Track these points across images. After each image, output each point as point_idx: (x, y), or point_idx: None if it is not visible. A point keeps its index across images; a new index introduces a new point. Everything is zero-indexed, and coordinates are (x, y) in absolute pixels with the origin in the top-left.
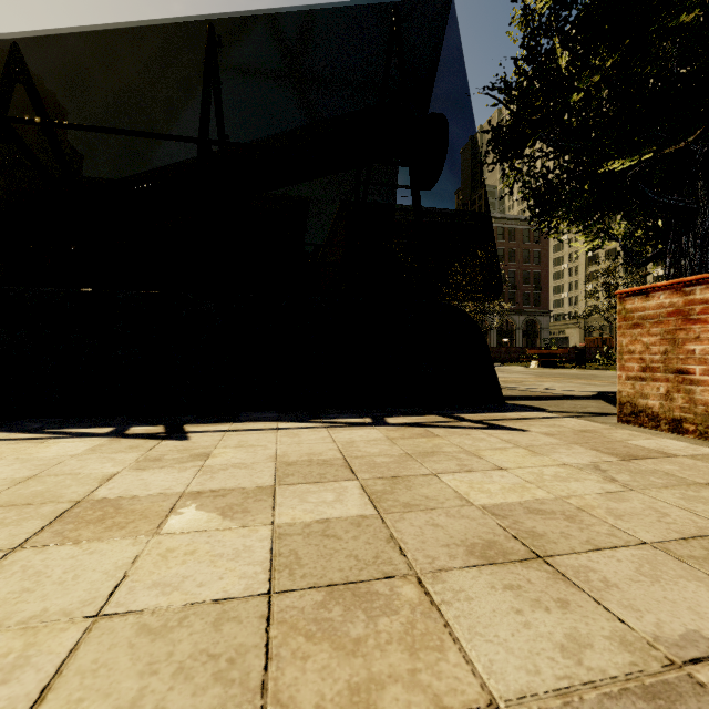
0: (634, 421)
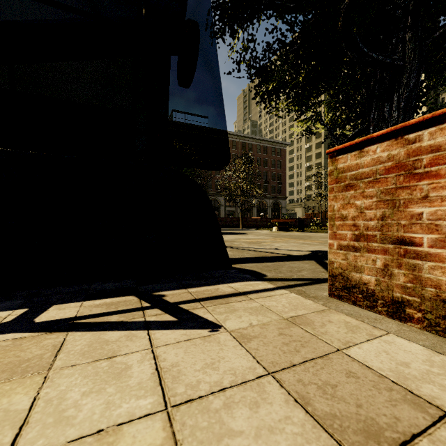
0: (346, 297)
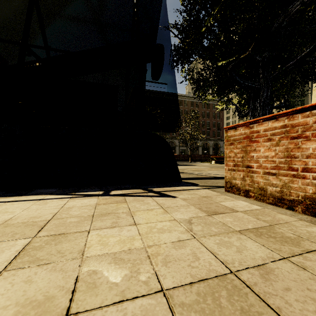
0: (231, 191)
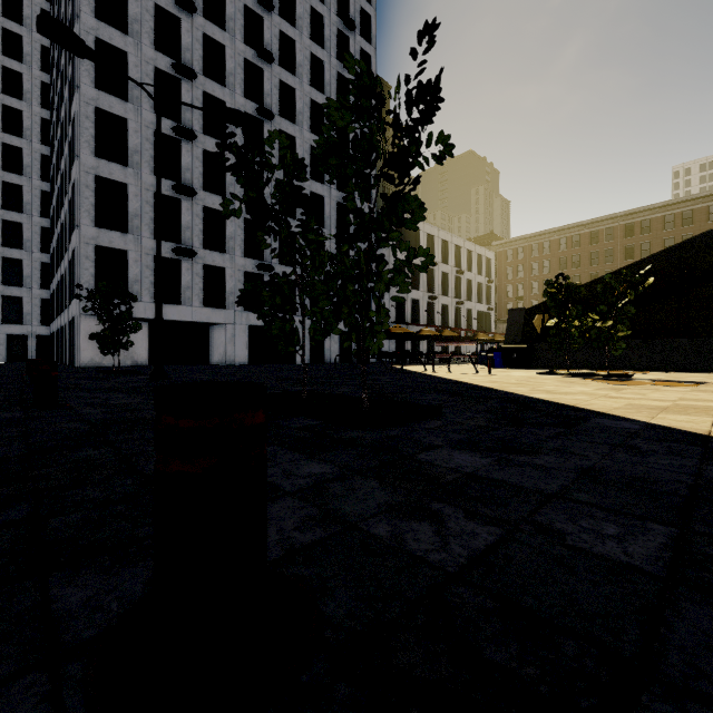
0: None
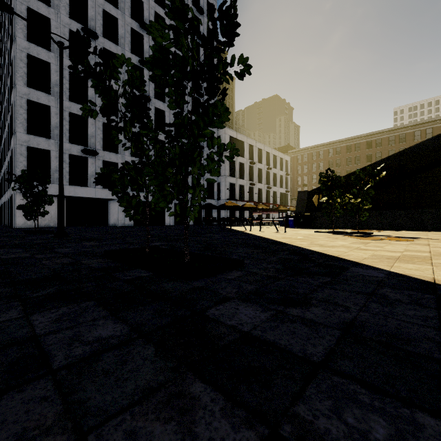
0: None
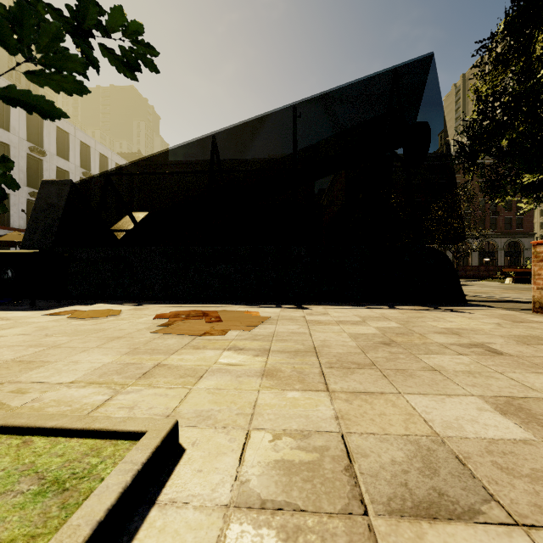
0: (540, 311)
